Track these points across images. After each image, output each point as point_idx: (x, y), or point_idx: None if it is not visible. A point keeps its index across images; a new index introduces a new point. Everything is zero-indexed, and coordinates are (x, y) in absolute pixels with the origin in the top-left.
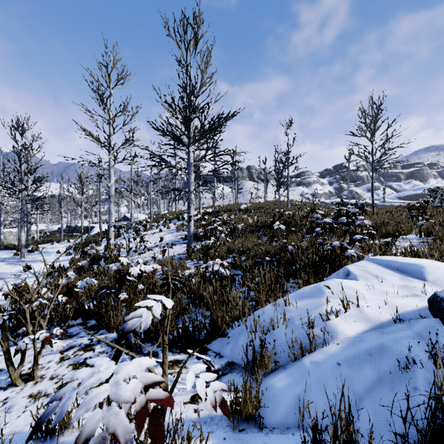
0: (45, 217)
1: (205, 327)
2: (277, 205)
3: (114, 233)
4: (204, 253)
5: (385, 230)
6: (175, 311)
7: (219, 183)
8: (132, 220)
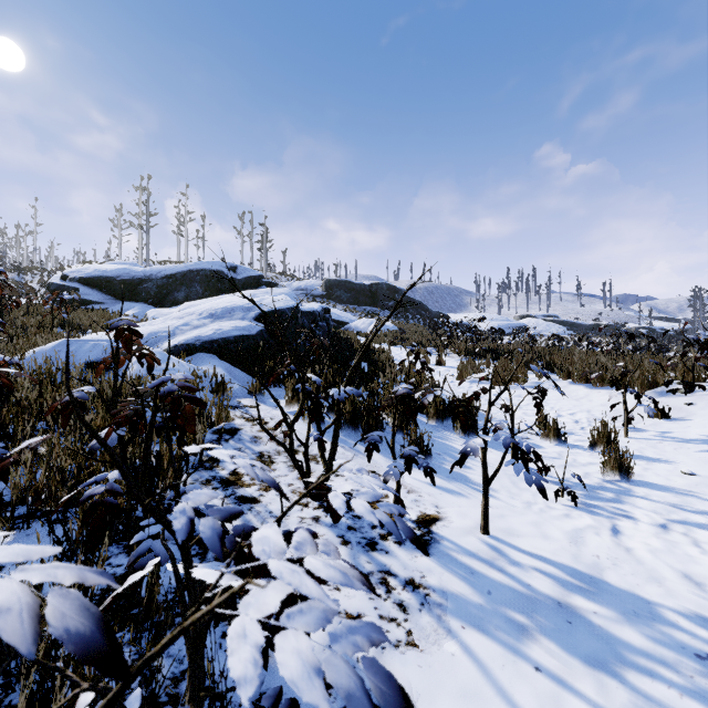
0: None
1: None
2: None
3: None
4: None
5: None
6: None
7: None
8: None
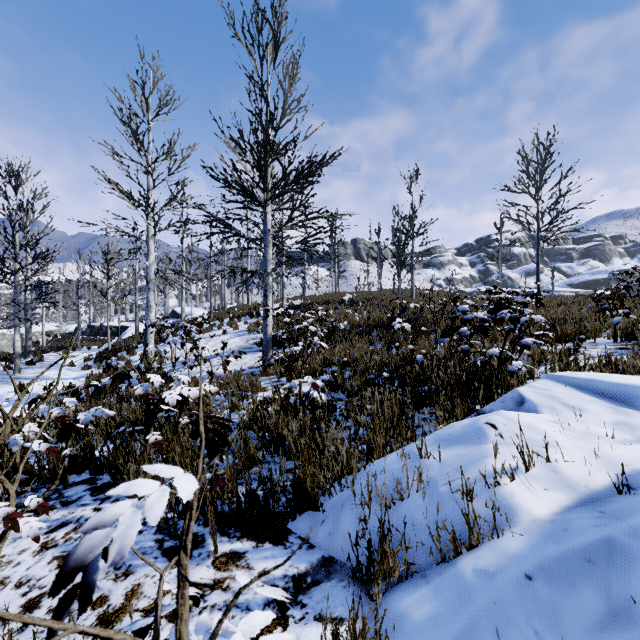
0: (56, 313)
1: (285, 494)
2: (398, 294)
3: (155, 336)
4: (286, 367)
5: (561, 331)
6: (238, 461)
7: (311, 261)
8: (183, 317)
